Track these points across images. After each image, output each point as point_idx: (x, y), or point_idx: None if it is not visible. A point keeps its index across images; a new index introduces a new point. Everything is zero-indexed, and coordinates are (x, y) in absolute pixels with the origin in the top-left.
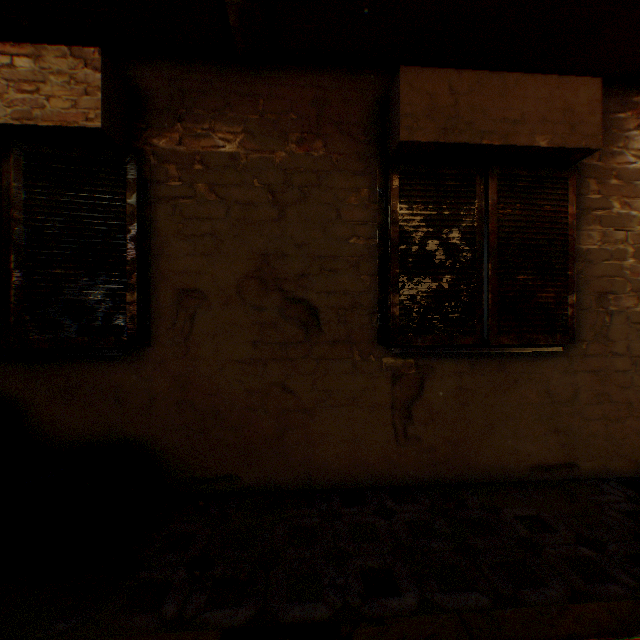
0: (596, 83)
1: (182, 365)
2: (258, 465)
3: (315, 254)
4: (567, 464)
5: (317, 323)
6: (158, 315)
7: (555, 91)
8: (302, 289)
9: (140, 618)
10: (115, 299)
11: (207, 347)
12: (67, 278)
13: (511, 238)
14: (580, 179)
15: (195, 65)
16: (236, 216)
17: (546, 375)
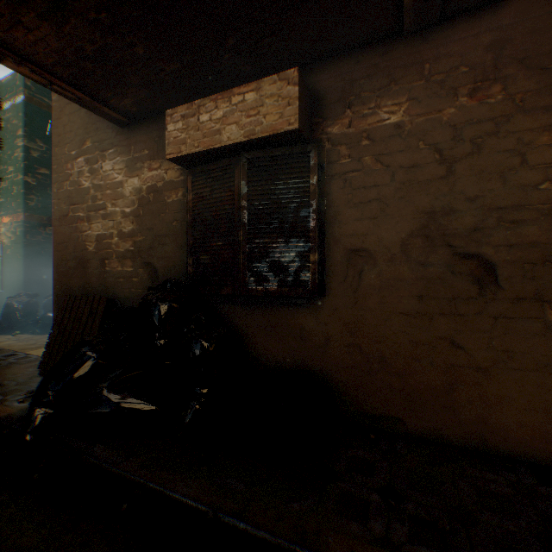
0: None
1: (351, 314)
2: (423, 414)
3: (490, 206)
4: None
5: (493, 279)
6: (331, 271)
7: None
8: (473, 244)
9: (353, 525)
10: (301, 259)
11: (373, 299)
12: (271, 245)
13: None
14: None
15: (362, 55)
16: (400, 180)
17: None
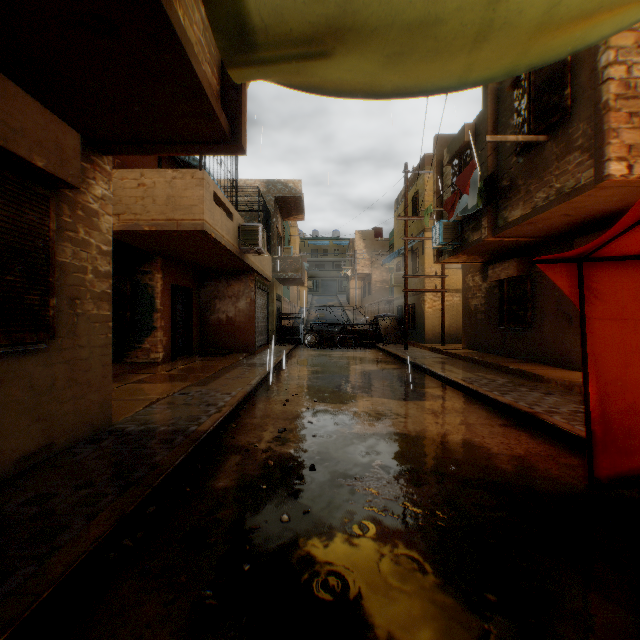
0: (80, 137)
1: None
2: None
3: None
4: (50, 445)
5: None
6: None
7: (52, 125)
8: None
9: None
10: None
11: None
12: None
13: (4, 238)
14: (60, 202)
15: None
16: None
17: (33, 370)
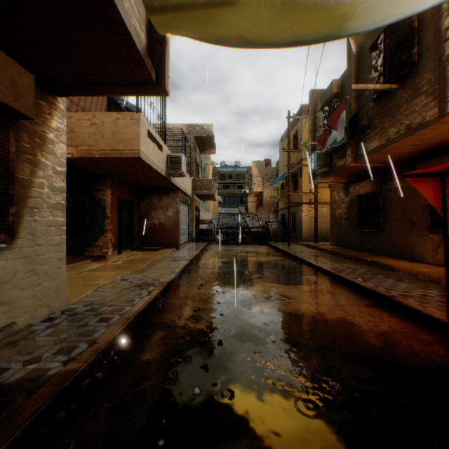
0: (34, 77)
1: None
2: None
3: None
4: (11, 324)
5: None
6: None
7: (7, 65)
8: None
9: None
10: None
11: None
12: None
13: None
14: (20, 131)
15: None
16: None
17: None
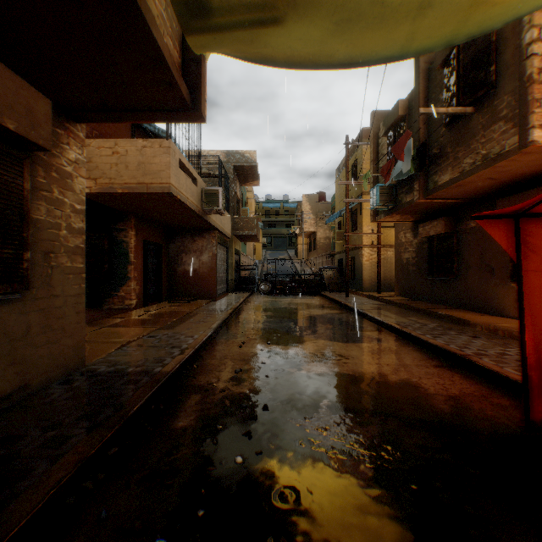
0: (52, 104)
1: None
2: None
3: None
4: (25, 386)
5: None
6: None
7: (23, 90)
8: None
9: None
10: None
11: None
12: None
13: None
14: (35, 164)
15: None
16: None
17: (8, 319)
